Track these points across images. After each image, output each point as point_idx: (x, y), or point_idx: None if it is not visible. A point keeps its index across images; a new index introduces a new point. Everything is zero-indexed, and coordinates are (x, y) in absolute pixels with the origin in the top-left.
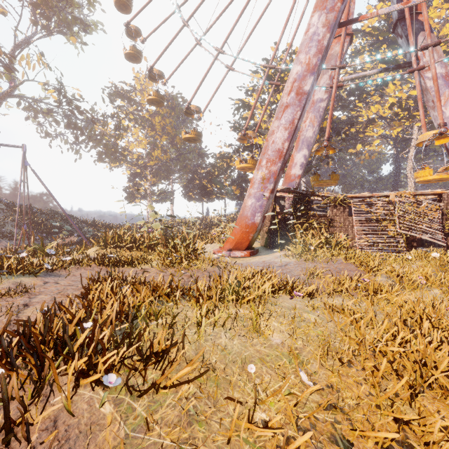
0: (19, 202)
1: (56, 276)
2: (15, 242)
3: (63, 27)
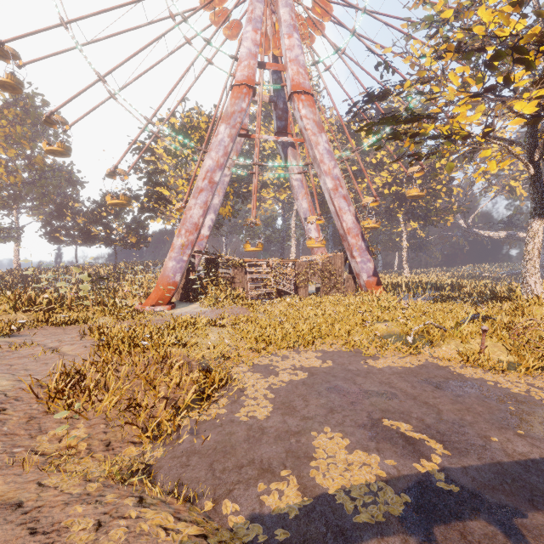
0: None
1: (21, 336)
2: None
3: None
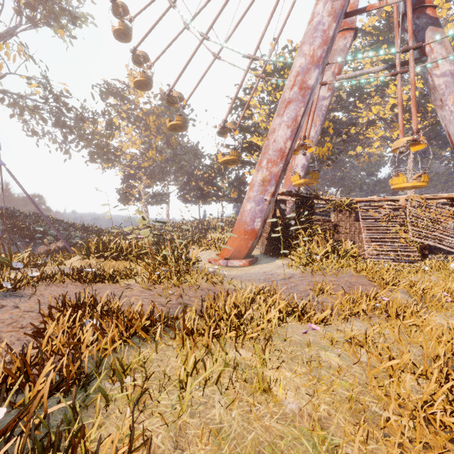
0: None
1: (18, 297)
2: None
3: (50, 18)
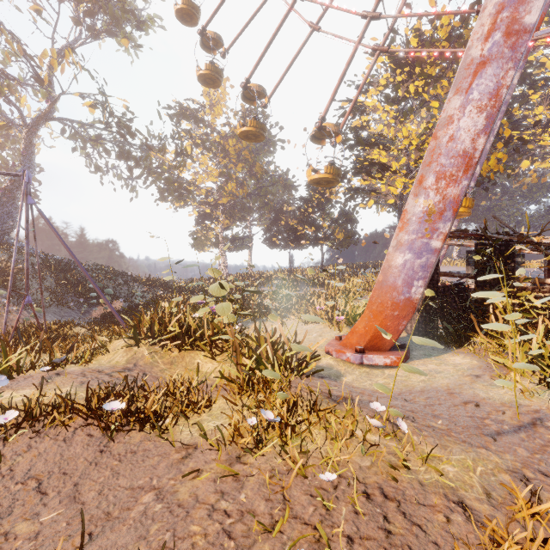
0: (14, 262)
1: None
2: (4, 327)
3: (111, 25)
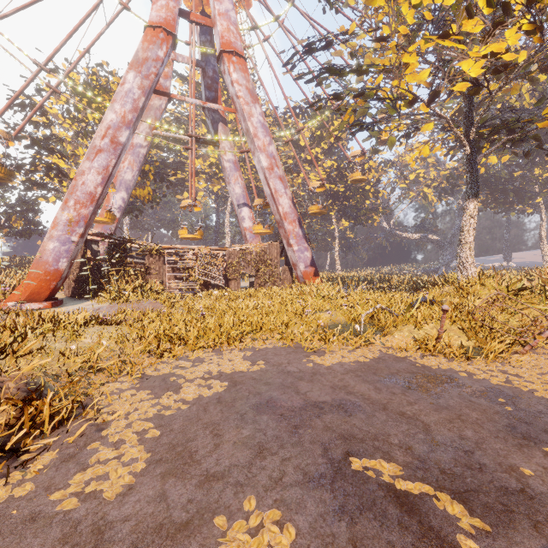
0: None
1: None
2: None
3: None
